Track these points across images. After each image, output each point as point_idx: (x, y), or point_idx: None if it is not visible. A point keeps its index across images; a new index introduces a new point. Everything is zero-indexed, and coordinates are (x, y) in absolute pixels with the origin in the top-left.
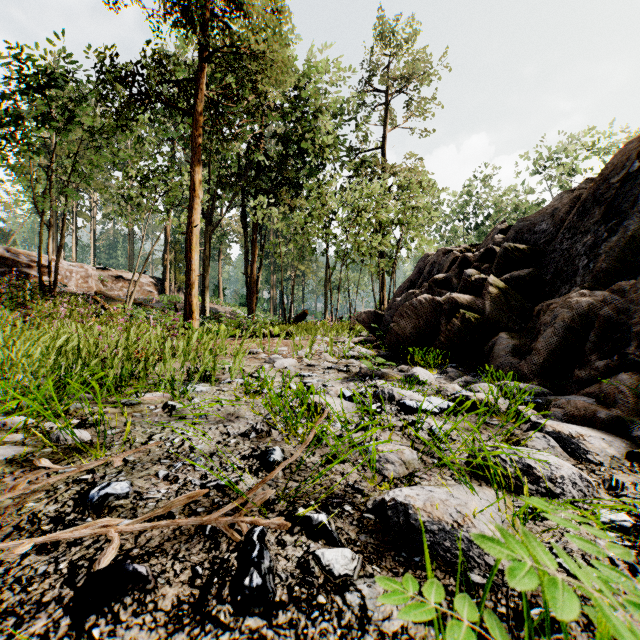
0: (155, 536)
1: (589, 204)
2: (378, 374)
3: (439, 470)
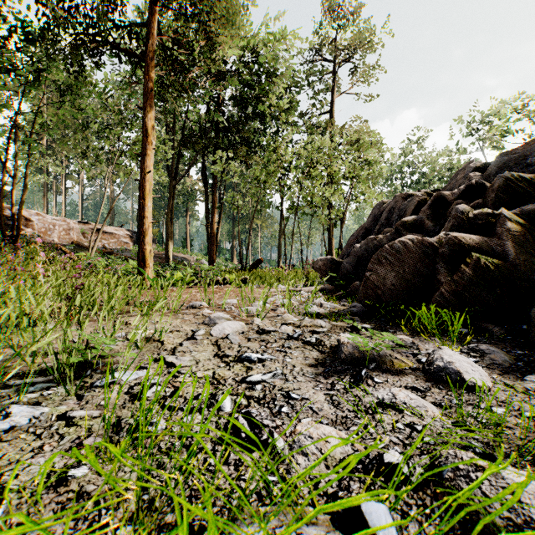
0: None
1: None
2: (373, 357)
3: None
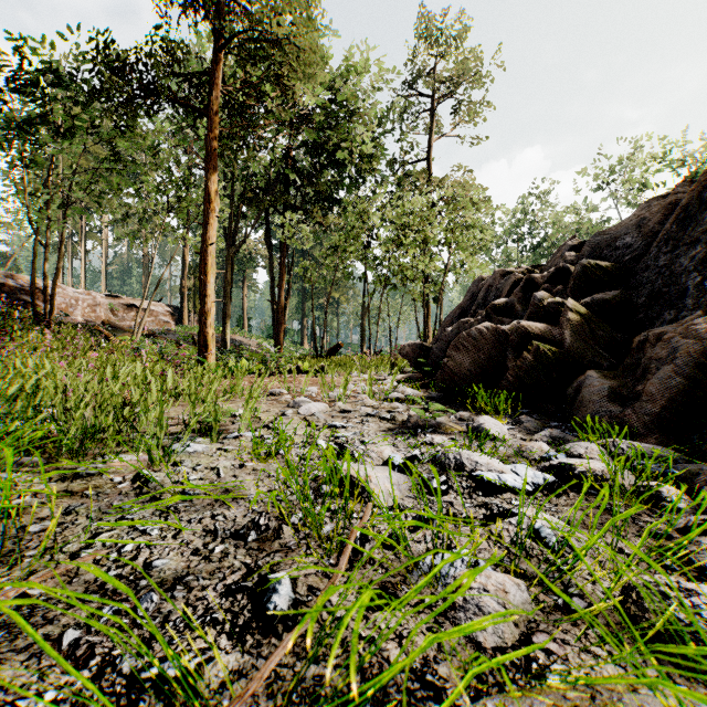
0: None
1: (693, 209)
2: (432, 424)
3: (573, 627)
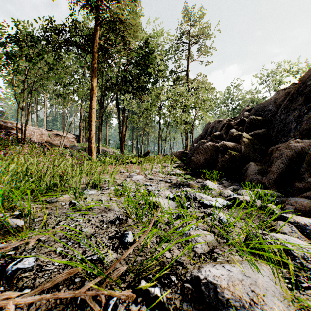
0: (42, 304)
1: (295, 95)
2: (186, 184)
3: (228, 247)
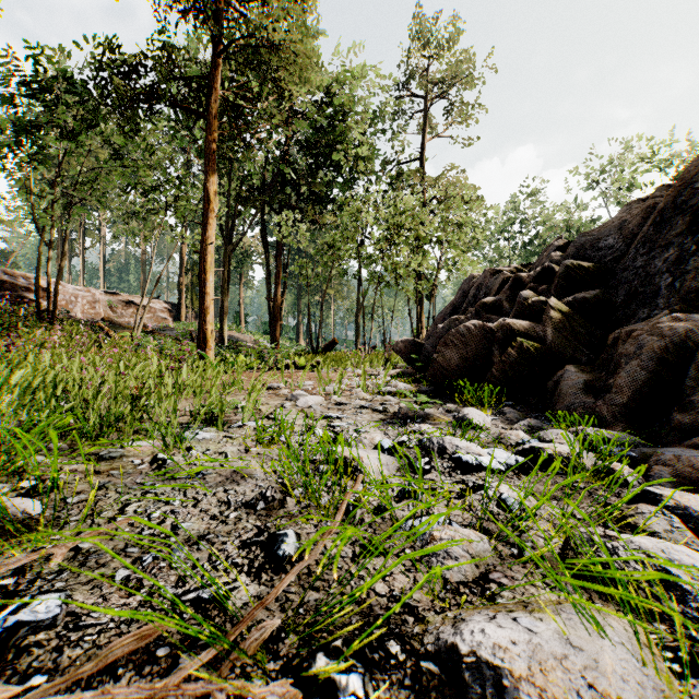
0: None
1: (668, 213)
2: (421, 415)
3: (523, 568)
